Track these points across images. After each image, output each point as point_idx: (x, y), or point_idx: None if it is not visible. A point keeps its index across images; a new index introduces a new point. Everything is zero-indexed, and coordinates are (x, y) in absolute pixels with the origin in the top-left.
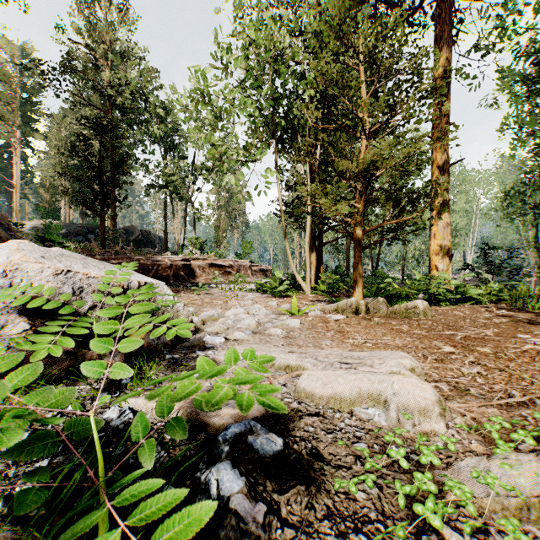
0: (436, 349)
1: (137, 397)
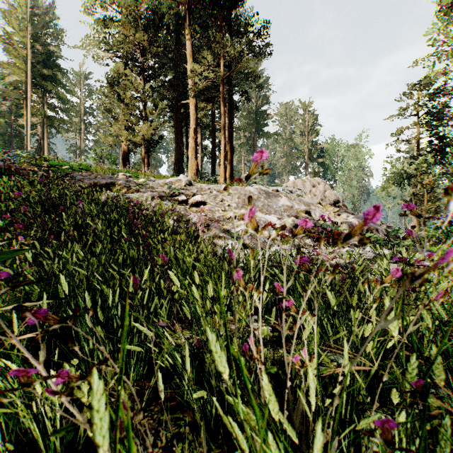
0: None
1: None
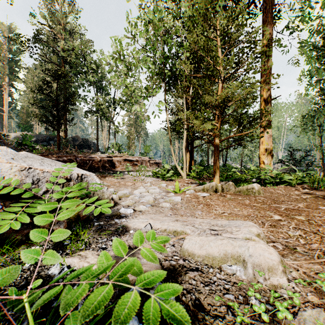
0: (269, 217)
1: (73, 256)
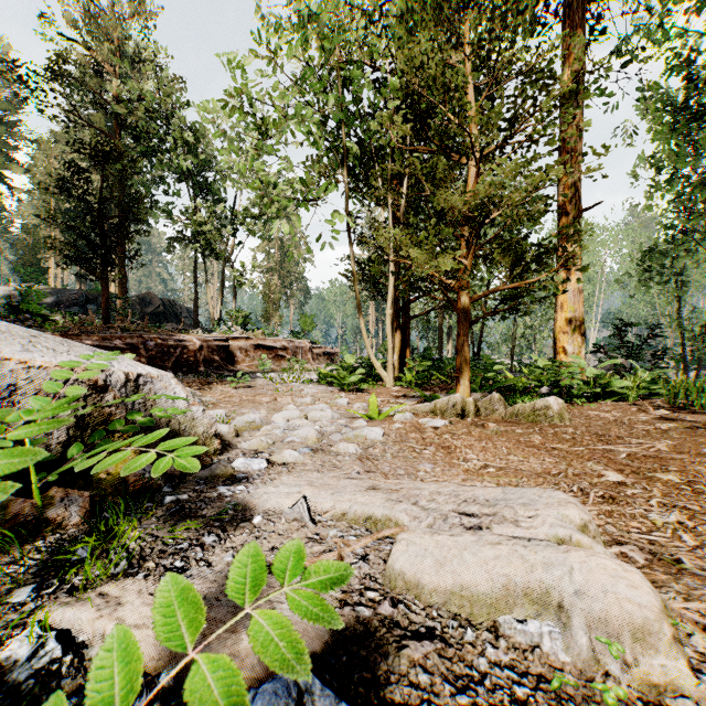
0: (596, 477)
1: (84, 600)
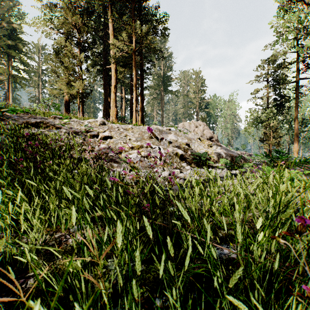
0: None
1: None
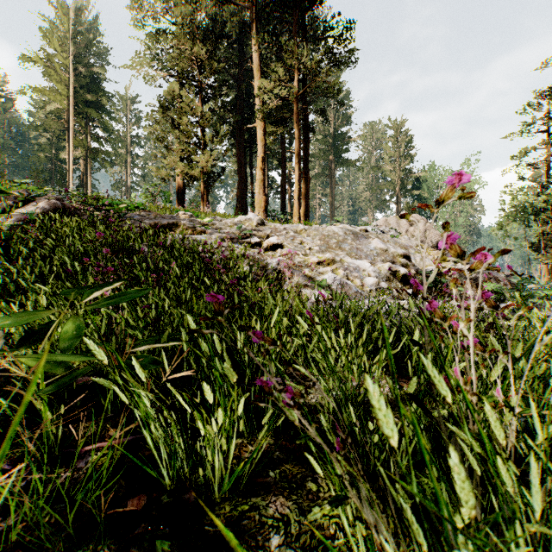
0: None
1: None
